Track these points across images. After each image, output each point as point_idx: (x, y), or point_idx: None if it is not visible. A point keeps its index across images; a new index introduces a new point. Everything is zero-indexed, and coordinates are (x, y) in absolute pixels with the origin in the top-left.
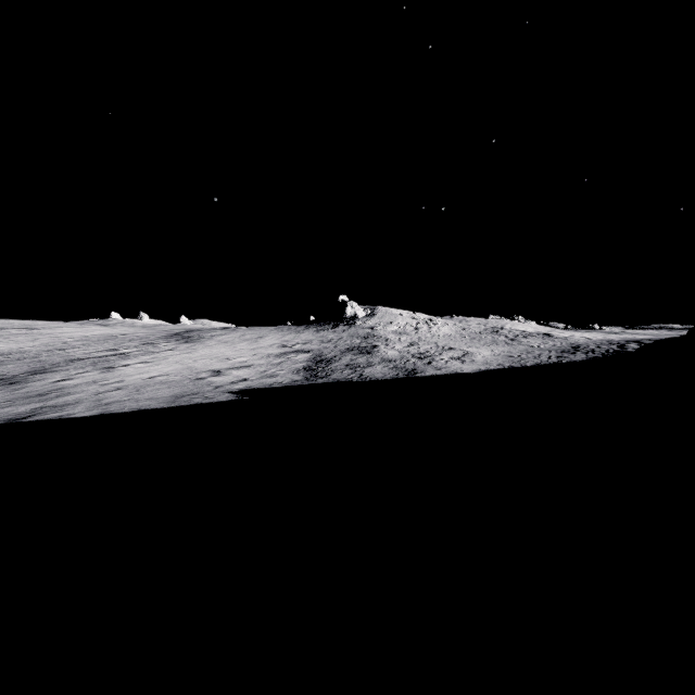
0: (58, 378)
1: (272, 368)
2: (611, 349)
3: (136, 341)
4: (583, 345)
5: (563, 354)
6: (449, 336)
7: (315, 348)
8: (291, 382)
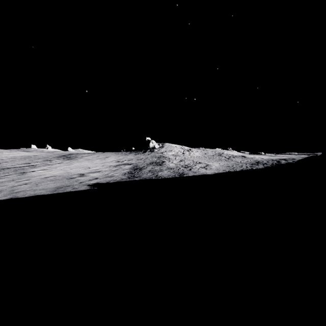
0: None
1: (111, 172)
2: (274, 163)
3: (41, 159)
4: (261, 161)
5: (252, 165)
6: (198, 157)
7: (134, 162)
8: (120, 179)
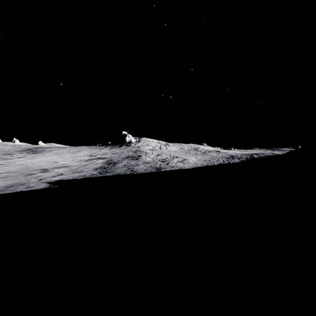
0: None
1: (81, 167)
2: (248, 157)
3: None
4: (235, 155)
5: (228, 159)
6: (175, 151)
7: (108, 156)
8: (90, 175)
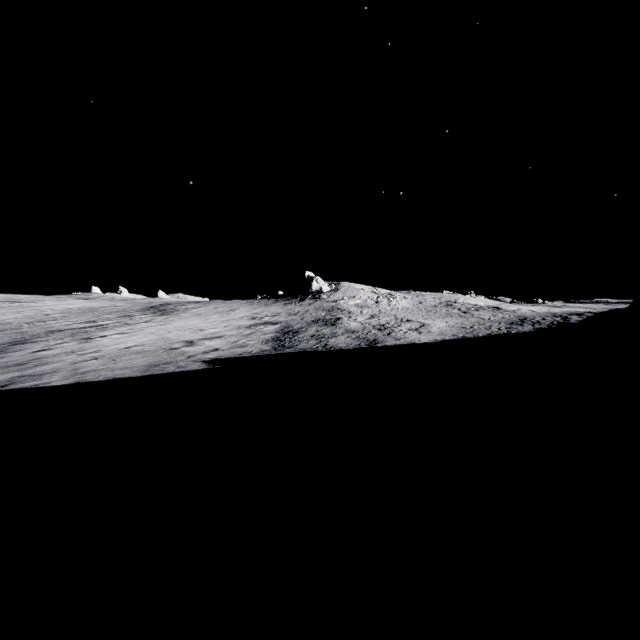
0: (37, 348)
1: (242, 339)
2: (555, 320)
3: (114, 313)
4: (530, 318)
5: (511, 325)
6: (407, 309)
7: (283, 320)
8: (260, 352)
